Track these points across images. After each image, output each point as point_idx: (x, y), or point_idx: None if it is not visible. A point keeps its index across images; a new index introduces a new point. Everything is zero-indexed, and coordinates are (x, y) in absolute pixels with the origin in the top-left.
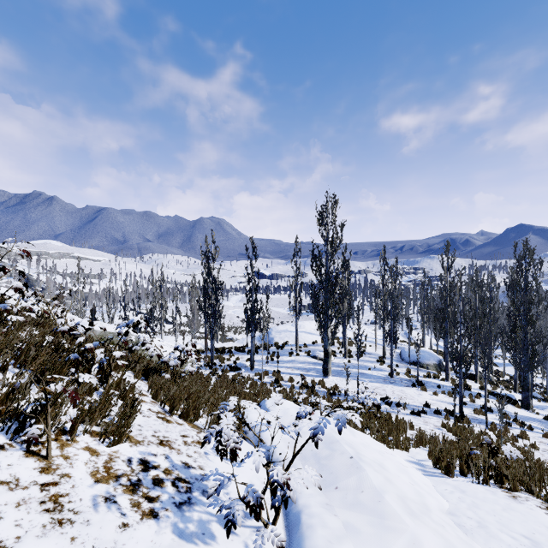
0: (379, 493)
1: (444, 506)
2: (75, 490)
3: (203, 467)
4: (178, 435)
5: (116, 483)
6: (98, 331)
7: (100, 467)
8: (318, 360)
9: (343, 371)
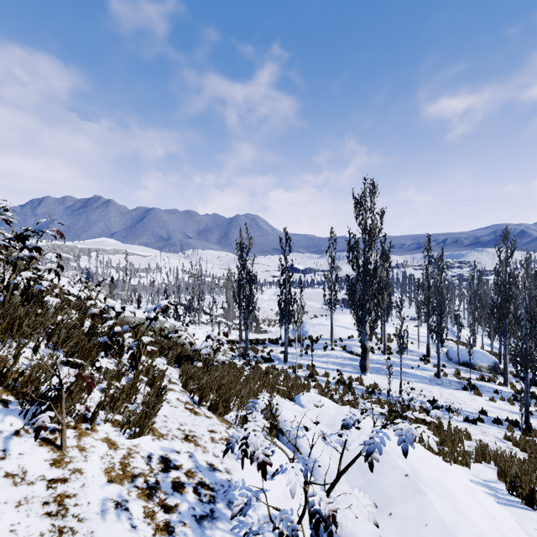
0: (451, 531)
1: None
2: (85, 490)
3: (230, 470)
4: (205, 430)
5: (130, 484)
6: (137, 318)
7: (116, 463)
8: (354, 355)
9: (383, 368)
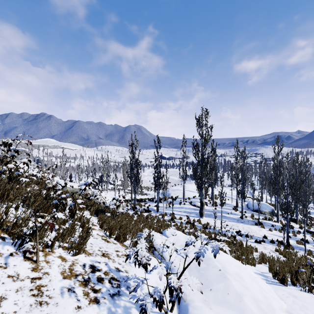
0: (240, 296)
1: (283, 306)
2: (51, 283)
3: (127, 271)
4: (113, 250)
5: (75, 279)
6: (71, 188)
7: (67, 268)
8: (196, 207)
9: (212, 214)
